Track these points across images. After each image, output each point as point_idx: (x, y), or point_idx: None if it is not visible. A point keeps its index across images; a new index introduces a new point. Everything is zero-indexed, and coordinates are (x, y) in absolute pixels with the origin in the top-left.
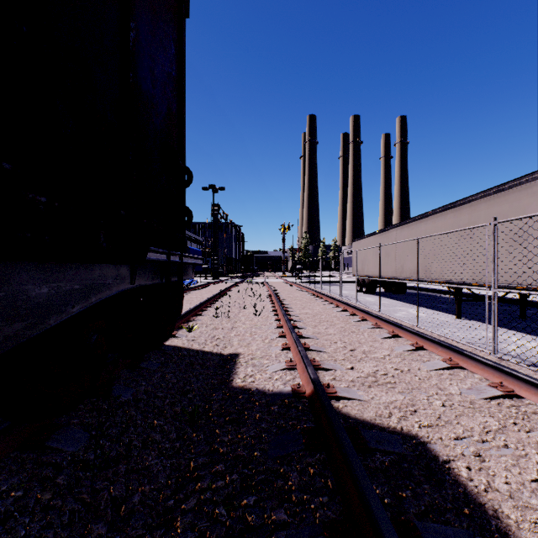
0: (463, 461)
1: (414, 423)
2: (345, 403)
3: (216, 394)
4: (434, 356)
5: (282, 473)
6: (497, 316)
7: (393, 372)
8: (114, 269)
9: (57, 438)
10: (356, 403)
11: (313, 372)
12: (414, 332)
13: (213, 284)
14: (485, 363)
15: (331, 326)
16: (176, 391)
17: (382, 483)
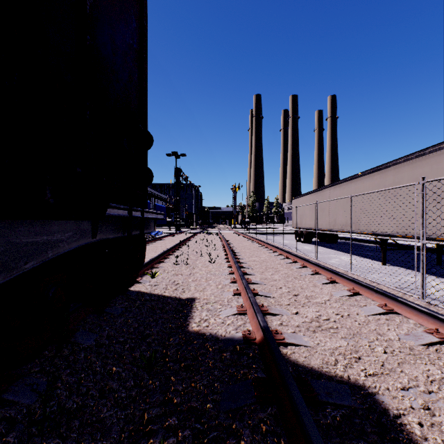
0: (413, 415)
1: (359, 371)
2: (293, 350)
3: (173, 339)
4: (369, 301)
5: (234, 430)
6: (425, 265)
7: (335, 317)
8: (74, 224)
9: (15, 389)
10: (303, 350)
11: (263, 320)
12: (350, 279)
13: (176, 235)
14: (419, 310)
15: (276, 272)
16: (137, 336)
17: (336, 443)
